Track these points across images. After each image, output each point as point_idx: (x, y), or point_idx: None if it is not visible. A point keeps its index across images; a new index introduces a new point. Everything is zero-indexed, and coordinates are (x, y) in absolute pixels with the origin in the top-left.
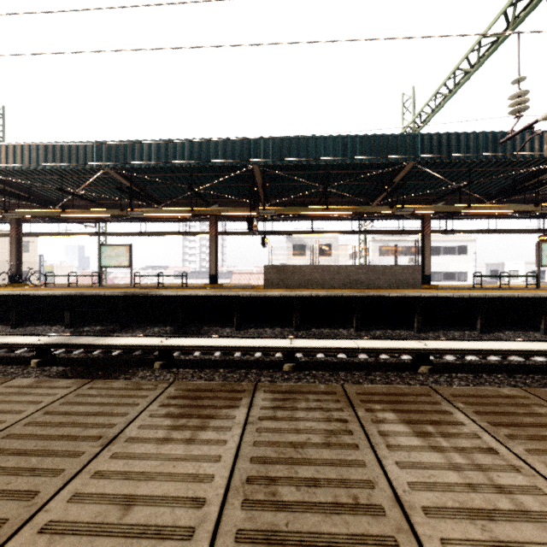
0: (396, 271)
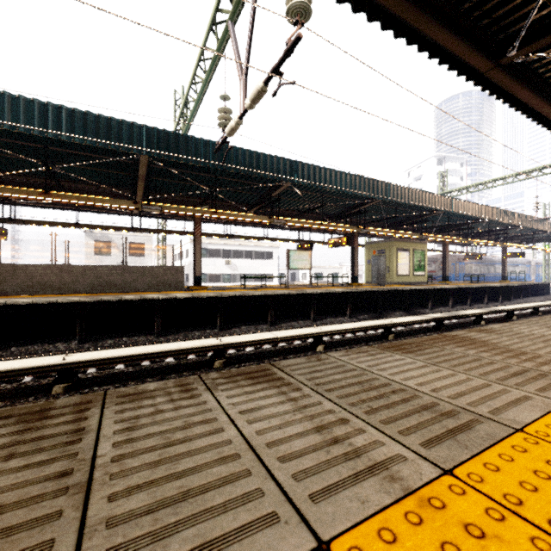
0: (157, 272)
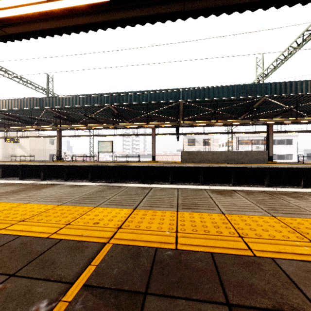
0: (253, 154)
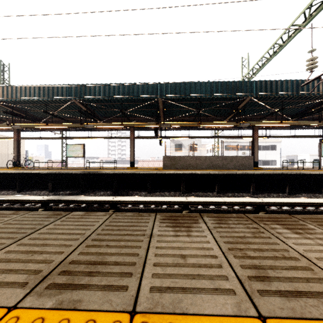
0: (238, 159)
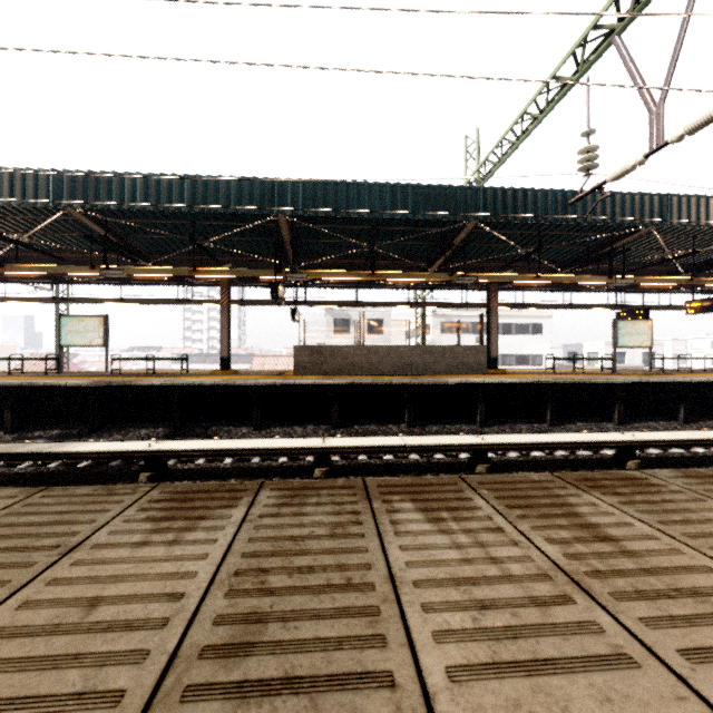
0: (457, 353)
